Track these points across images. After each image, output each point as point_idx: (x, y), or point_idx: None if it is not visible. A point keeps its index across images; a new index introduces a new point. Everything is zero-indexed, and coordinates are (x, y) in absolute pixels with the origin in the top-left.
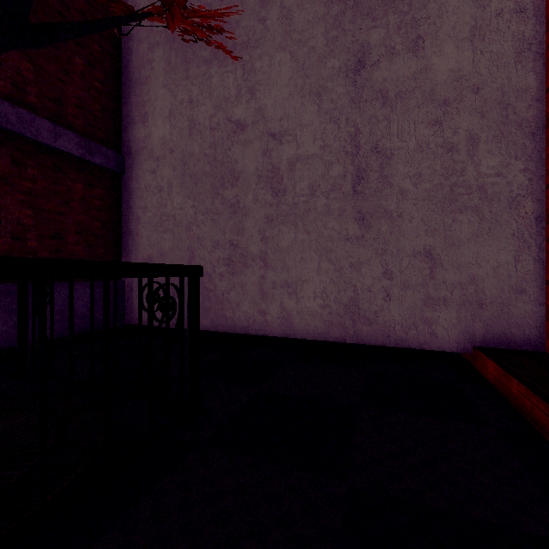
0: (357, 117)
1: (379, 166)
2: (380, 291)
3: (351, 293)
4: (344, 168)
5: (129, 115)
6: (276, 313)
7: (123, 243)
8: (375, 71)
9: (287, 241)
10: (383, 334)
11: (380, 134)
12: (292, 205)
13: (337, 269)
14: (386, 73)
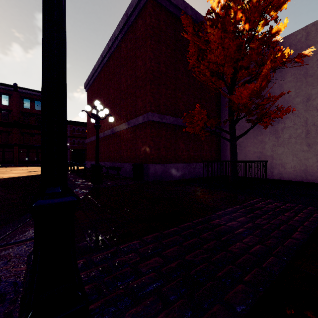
0: (307, 115)
1: (315, 130)
2: (315, 166)
3: (304, 167)
4: (302, 130)
5: (224, 115)
6: (276, 172)
7: (221, 152)
8: (313, 102)
9: (281, 151)
10: (317, 179)
11: (315, 120)
12: (282, 141)
13: (299, 160)
14: (317, 102)
